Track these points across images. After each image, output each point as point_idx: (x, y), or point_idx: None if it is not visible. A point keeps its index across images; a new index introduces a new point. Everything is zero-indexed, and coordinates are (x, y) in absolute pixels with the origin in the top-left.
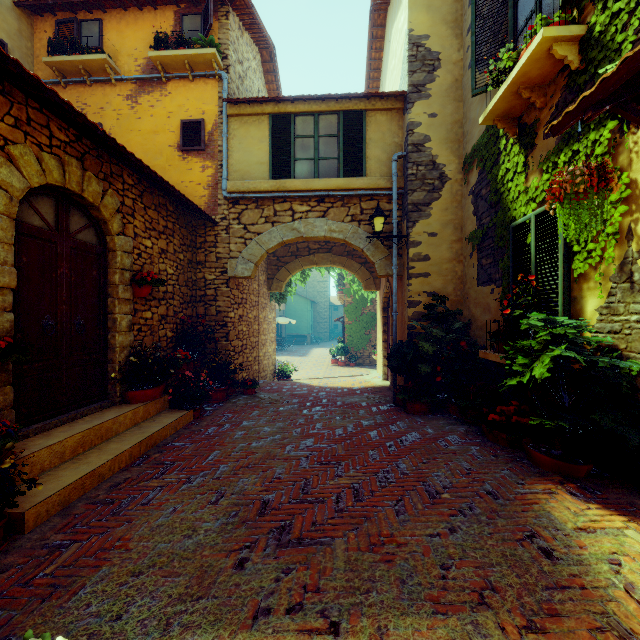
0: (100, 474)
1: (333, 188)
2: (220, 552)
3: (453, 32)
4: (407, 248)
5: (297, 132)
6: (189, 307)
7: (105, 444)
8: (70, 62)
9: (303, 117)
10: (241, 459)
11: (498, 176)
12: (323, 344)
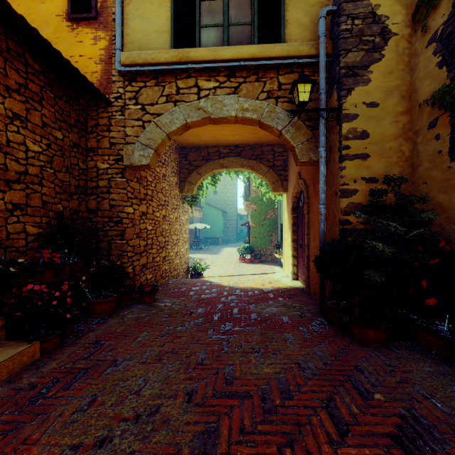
0: None
1: (246, 57)
2: None
3: None
4: (339, 123)
5: None
6: (73, 199)
7: None
8: None
9: None
10: None
11: None
12: (232, 244)
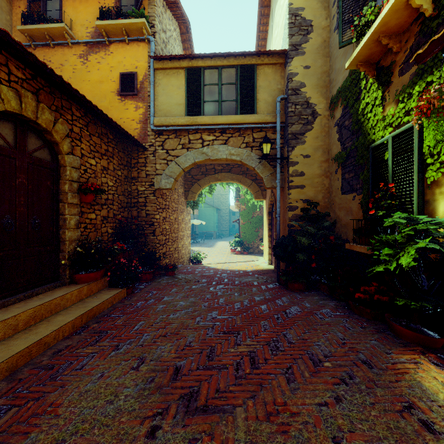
0: (46, 342)
1: (232, 122)
2: (136, 418)
3: (322, 5)
4: (288, 167)
5: (206, 81)
6: (125, 211)
7: (54, 316)
8: (38, 29)
9: (210, 70)
10: (160, 329)
11: (359, 109)
12: (225, 238)
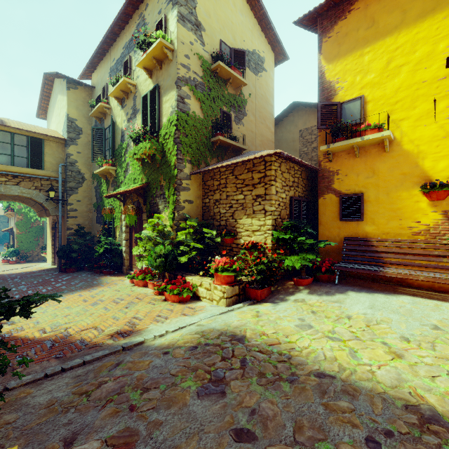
0: None
1: (24, 172)
2: None
3: (88, 122)
4: (67, 205)
5: None
6: None
7: None
8: None
9: (3, 132)
10: None
11: (101, 190)
12: None
